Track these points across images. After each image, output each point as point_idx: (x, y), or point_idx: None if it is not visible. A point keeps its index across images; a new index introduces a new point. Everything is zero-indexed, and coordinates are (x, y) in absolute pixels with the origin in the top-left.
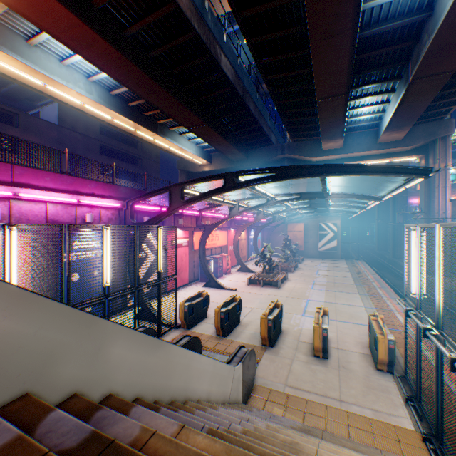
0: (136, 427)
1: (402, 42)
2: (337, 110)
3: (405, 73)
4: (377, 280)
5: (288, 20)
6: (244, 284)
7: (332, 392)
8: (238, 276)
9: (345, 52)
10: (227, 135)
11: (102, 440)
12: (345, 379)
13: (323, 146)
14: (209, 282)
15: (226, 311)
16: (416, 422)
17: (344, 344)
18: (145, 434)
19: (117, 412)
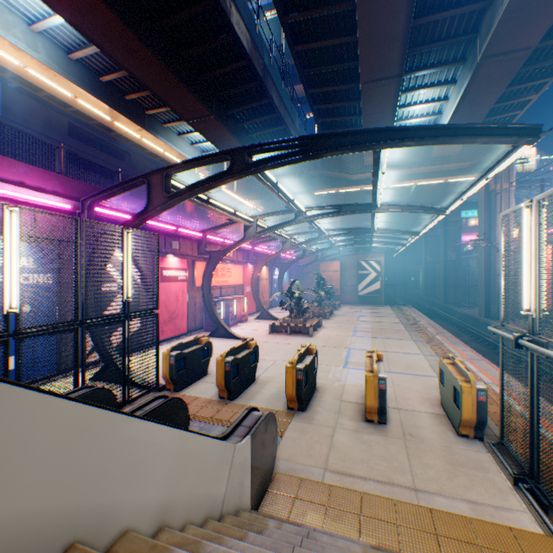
0: None
1: (471, 3)
2: (385, 103)
3: (470, 54)
4: (432, 325)
5: None
6: (265, 333)
7: (400, 477)
8: (257, 324)
9: (401, 1)
10: (243, 137)
11: None
12: (416, 453)
13: (365, 159)
14: (216, 330)
15: (233, 360)
16: (542, 518)
17: (406, 402)
18: None
19: None
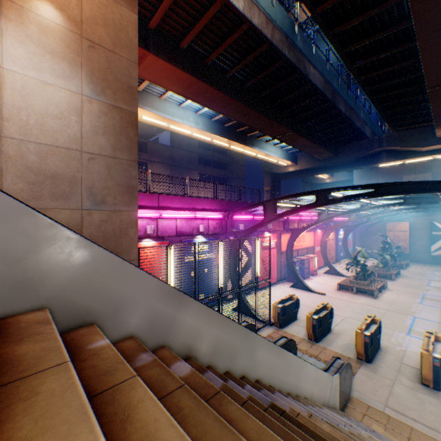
0: (286, 406)
1: None
2: None
3: None
4: None
5: (387, 20)
6: (333, 289)
7: None
8: (325, 278)
9: None
10: (313, 136)
11: (279, 408)
12: None
13: (437, 133)
14: (295, 283)
15: (317, 318)
16: None
17: None
18: (293, 412)
19: (272, 394)
